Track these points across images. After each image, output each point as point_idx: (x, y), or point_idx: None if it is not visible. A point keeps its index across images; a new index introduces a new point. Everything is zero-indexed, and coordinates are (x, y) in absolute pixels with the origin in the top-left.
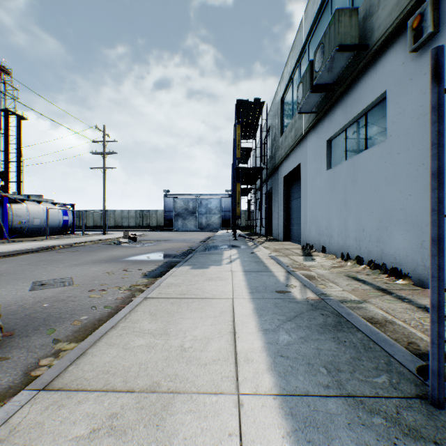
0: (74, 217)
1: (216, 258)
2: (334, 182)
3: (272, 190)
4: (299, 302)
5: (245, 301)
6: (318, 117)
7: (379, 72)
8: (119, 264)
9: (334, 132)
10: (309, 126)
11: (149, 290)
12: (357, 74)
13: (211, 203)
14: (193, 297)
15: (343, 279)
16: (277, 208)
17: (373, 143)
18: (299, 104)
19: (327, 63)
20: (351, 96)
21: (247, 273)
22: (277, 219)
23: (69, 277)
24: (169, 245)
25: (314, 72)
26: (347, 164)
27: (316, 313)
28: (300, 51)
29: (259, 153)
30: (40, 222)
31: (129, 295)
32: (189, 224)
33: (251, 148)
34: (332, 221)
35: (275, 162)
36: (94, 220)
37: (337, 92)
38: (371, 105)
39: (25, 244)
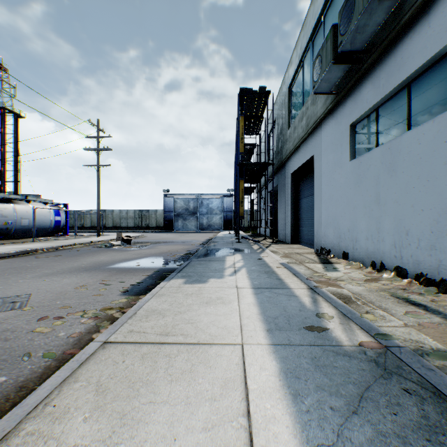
0: (67, 217)
1: (217, 267)
2: (361, 175)
3: (278, 188)
4: (350, 353)
5: (263, 351)
6: (338, 98)
7: (435, 22)
8: (100, 273)
9: (360, 113)
10: (326, 111)
11: (117, 324)
12: (398, 34)
13: (212, 203)
14: (179, 342)
15: (393, 303)
16: (284, 207)
17: (422, 121)
18: (316, 82)
19: (360, 19)
20: (387, 64)
21: (257, 291)
22: (283, 220)
23: (28, 293)
24: (166, 248)
25: (339, 36)
26: (380, 151)
27: (394, 386)
28: (314, 26)
29: (263, 150)
30: (28, 223)
31: (93, 328)
32: (190, 225)
33: (255, 144)
34: (358, 222)
35: (282, 157)
36: (92, 221)
37: (367, 62)
38: (419, 71)
39: (5, 247)
